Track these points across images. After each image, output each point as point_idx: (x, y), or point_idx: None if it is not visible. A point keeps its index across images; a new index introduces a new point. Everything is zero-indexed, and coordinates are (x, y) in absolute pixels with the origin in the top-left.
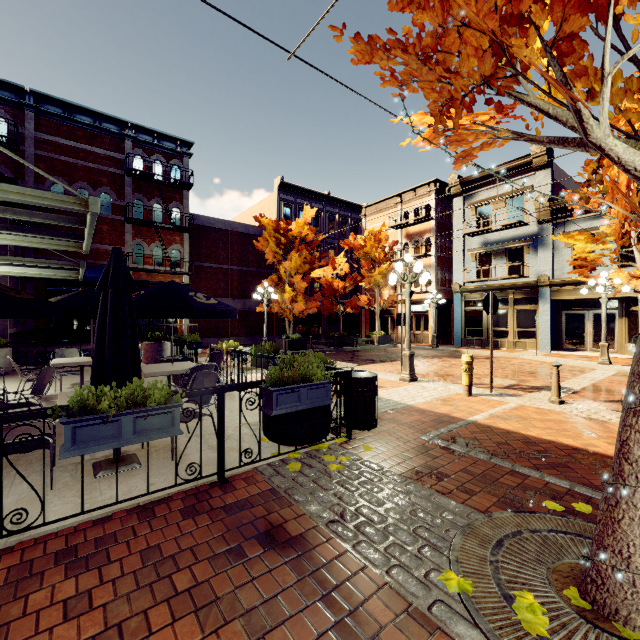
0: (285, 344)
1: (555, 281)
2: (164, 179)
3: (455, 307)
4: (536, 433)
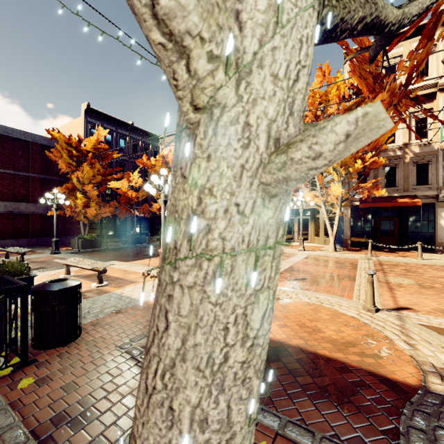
0: (78, 244)
1: None
2: None
3: None
4: None
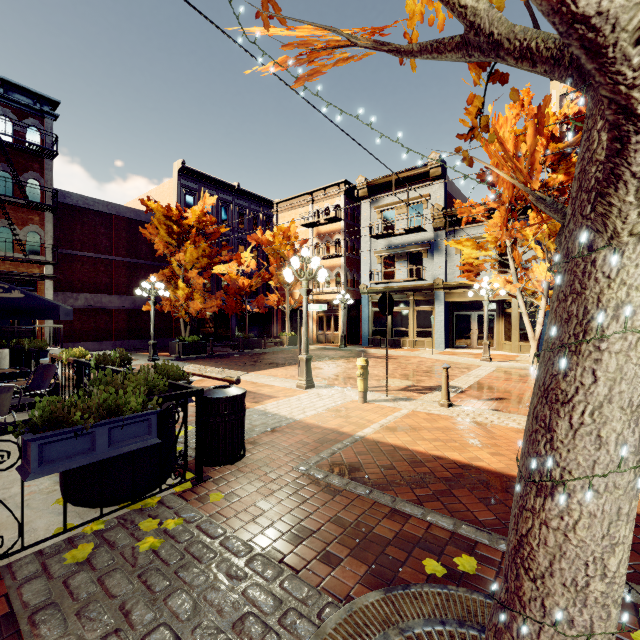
0: (179, 348)
1: (448, 284)
2: (15, 141)
3: (363, 308)
4: (424, 447)
